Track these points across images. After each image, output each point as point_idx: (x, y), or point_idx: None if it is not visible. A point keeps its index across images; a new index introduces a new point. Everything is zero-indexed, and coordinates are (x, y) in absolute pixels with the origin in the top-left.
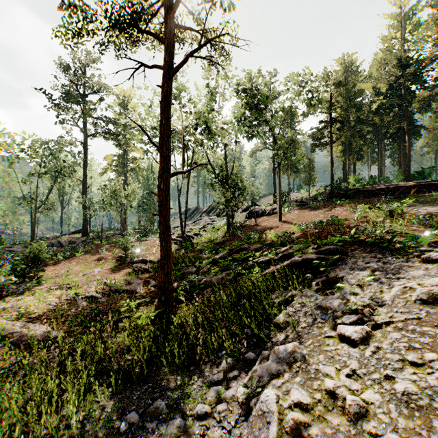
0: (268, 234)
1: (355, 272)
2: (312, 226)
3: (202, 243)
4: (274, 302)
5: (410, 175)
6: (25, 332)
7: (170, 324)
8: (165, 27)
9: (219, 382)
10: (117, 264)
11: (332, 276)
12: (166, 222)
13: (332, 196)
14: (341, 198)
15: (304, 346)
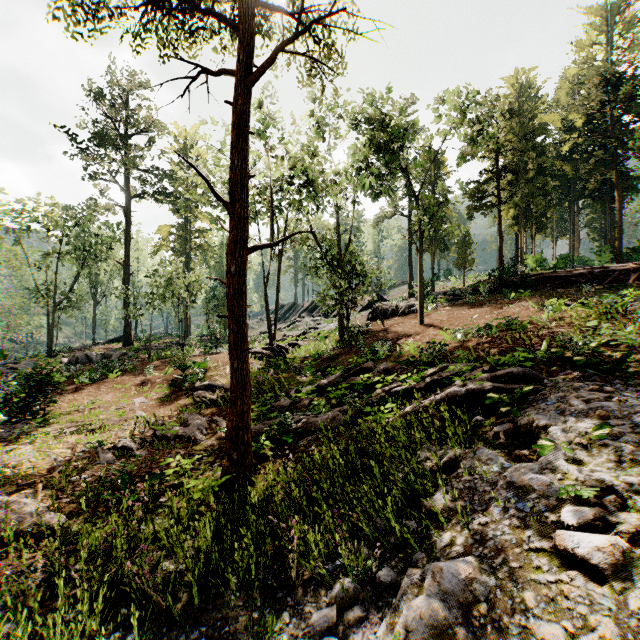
0: (404, 345)
1: (569, 419)
2: (475, 334)
3: (302, 359)
4: (423, 468)
5: (621, 253)
6: (0, 516)
7: (245, 503)
8: (239, 6)
9: (329, 629)
10: (170, 391)
11: (524, 423)
12: (240, 328)
13: (501, 285)
14: (515, 289)
15: (491, 567)
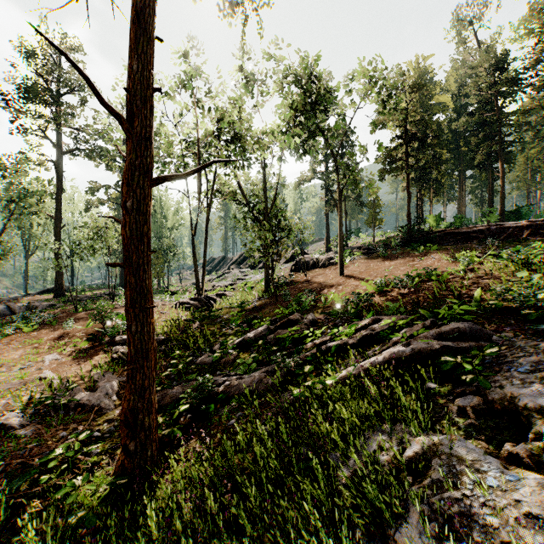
0: (329, 296)
1: None
2: (398, 284)
3: (229, 309)
4: (382, 469)
5: (504, 215)
6: None
7: (136, 528)
8: None
9: None
10: (88, 346)
11: (497, 397)
12: (140, 280)
13: (409, 240)
14: (421, 244)
15: None
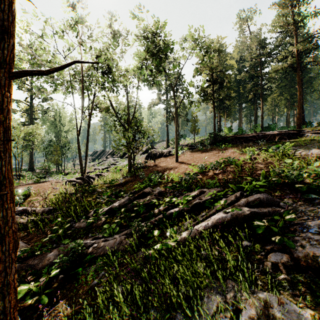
0: (169, 175)
1: None
2: (213, 167)
3: (103, 185)
4: None
5: (263, 128)
6: None
7: None
8: None
9: None
10: None
11: (301, 255)
12: None
13: (215, 141)
14: (221, 143)
15: None
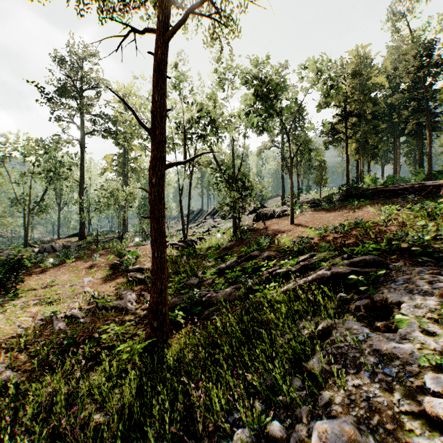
0: (281, 239)
1: (418, 297)
2: (333, 230)
3: (206, 249)
4: (302, 335)
5: (431, 174)
6: None
7: (163, 363)
8: None
9: None
10: (110, 272)
11: (379, 299)
12: (159, 226)
13: (347, 196)
14: (357, 199)
15: (368, 427)
